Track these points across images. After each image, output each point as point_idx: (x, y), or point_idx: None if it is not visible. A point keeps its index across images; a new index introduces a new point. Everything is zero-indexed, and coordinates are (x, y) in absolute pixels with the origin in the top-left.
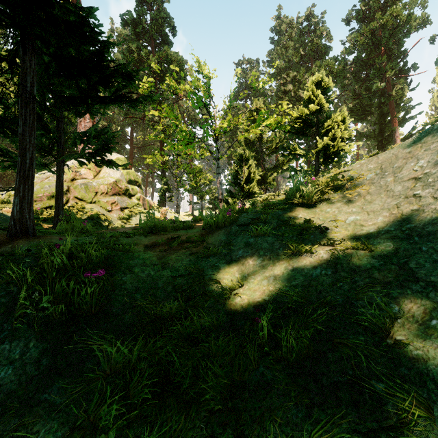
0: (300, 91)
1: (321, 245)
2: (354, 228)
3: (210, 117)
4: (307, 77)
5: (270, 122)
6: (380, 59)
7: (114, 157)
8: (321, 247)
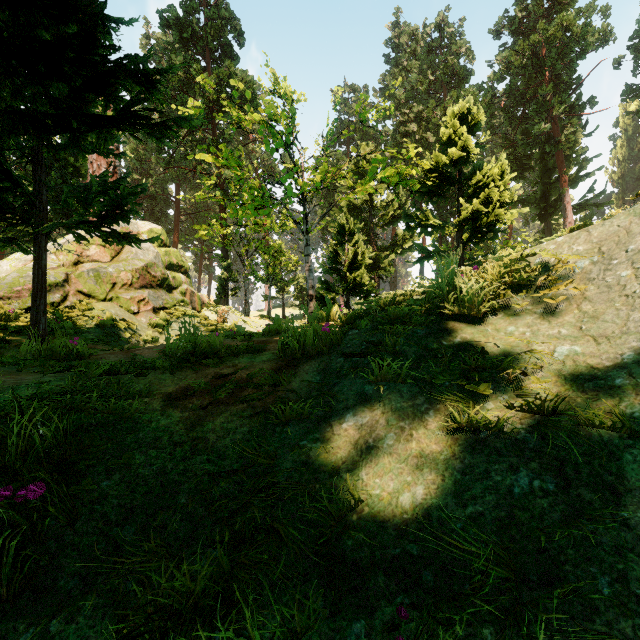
0: (429, 133)
1: (515, 410)
2: (575, 372)
3: (294, 166)
4: (438, 114)
5: (389, 175)
6: (544, 88)
7: (145, 227)
8: (517, 415)
